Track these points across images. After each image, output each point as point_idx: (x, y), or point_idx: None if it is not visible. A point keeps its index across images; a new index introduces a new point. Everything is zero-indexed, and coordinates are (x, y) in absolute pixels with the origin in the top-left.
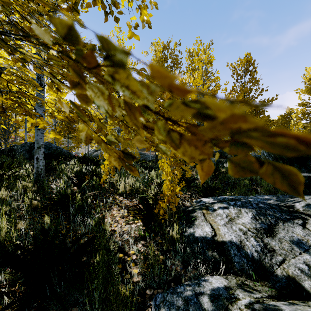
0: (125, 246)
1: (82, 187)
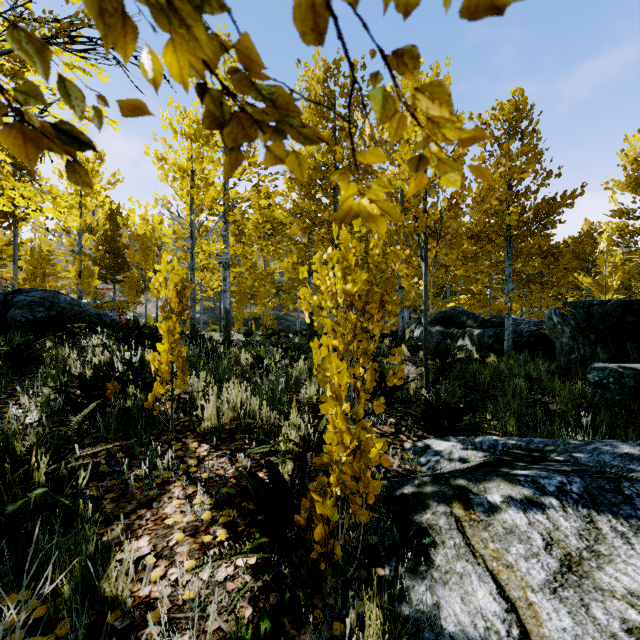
0: None
1: (71, 428)
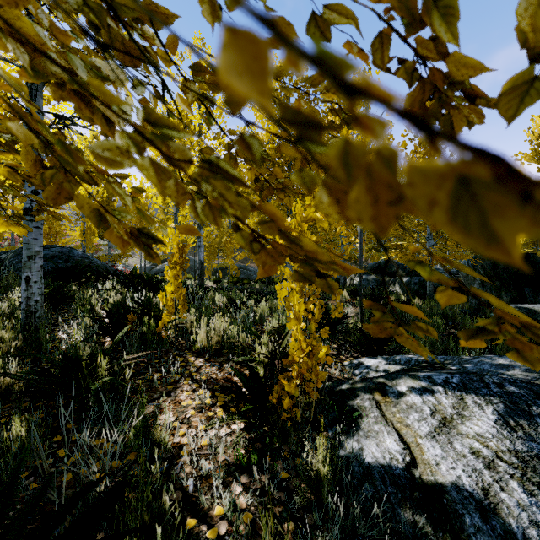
0: (201, 496)
1: (115, 343)
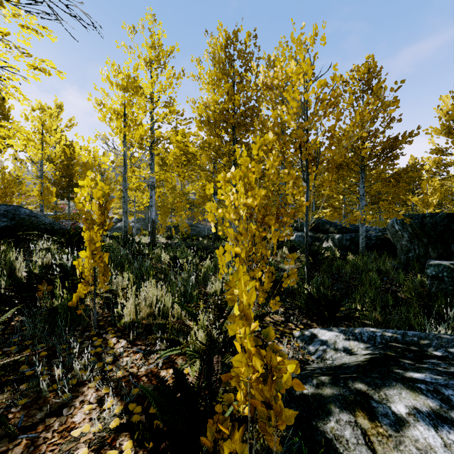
0: None
1: None
